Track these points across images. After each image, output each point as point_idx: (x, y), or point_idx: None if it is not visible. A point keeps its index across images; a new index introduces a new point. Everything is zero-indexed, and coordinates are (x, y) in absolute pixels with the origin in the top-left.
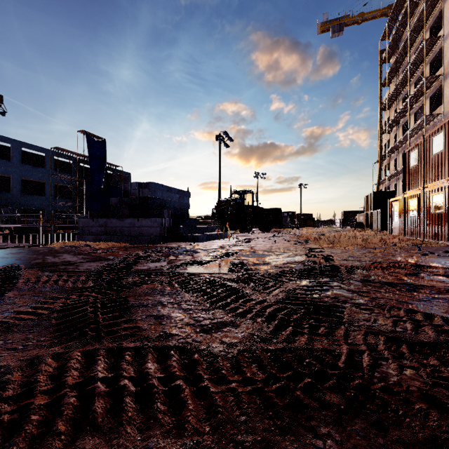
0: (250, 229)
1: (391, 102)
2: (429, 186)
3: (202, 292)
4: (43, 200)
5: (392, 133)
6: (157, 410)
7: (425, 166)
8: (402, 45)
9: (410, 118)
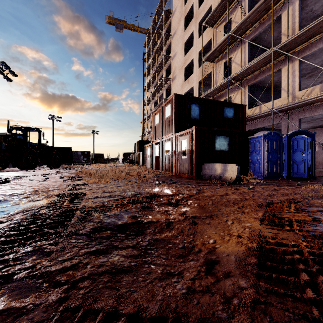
0: (33, 166)
1: (149, 87)
2: (164, 137)
3: None
4: None
5: (149, 106)
6: None
7: (162, 125)
8: (154, 54)
9: (157, 99)
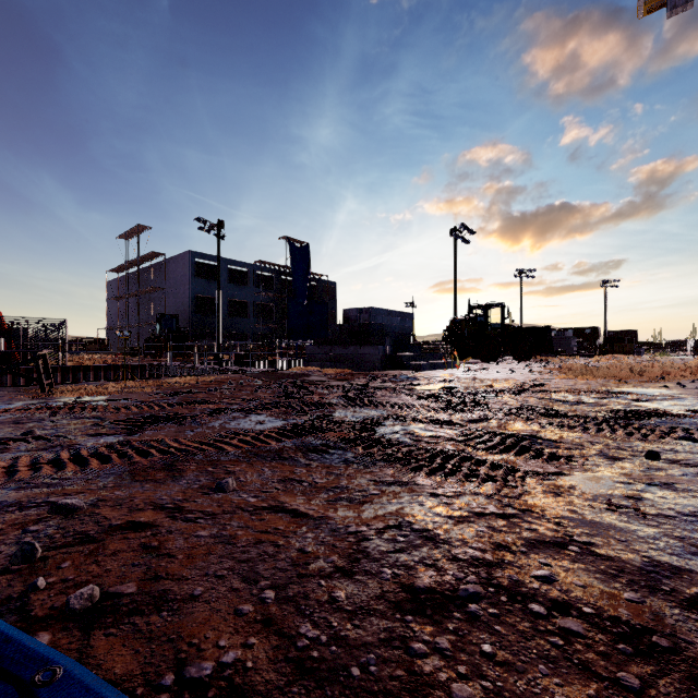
0: (495, 357)
1: None
2: None
3: (415, 395)
4: (247, 322)
5: None
6: (396, 407)
7: None
8: None
9: None
